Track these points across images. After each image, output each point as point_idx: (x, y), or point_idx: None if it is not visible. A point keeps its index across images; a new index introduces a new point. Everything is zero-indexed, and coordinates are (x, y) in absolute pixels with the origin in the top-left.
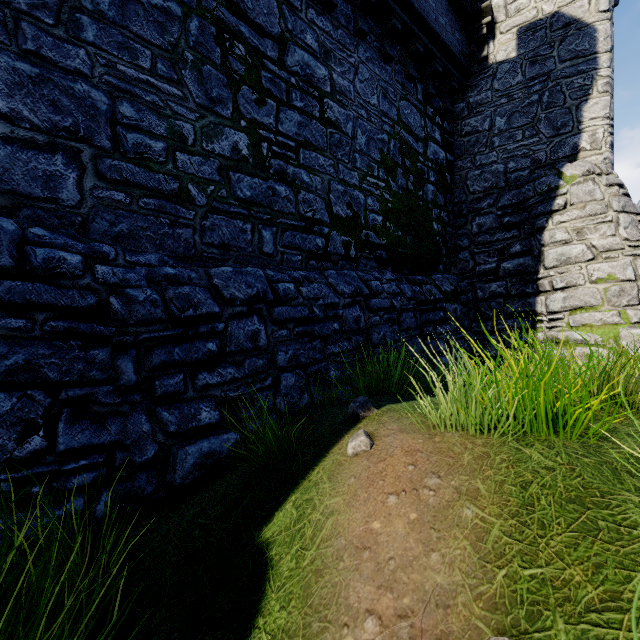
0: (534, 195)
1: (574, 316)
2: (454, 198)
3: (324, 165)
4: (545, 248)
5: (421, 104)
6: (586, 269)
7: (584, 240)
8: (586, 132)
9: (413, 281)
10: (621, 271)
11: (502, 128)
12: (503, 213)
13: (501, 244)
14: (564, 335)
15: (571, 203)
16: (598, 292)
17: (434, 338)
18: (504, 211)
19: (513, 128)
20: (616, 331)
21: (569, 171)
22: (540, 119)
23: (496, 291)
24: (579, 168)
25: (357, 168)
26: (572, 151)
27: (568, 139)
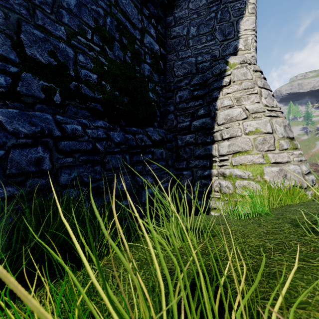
0: (212, 76)
1: (235, 158)
2: (166, 79)
3: (10, 1)
4: (218, 111)
5: (138, 3)
6: (242, 125)
7: (241, 105)
8: (242, 38)
9: (128, 131)
10: (264, 126)
11: (194, 34)
12: (194, 88)
13: (192, 109)
14: (229, 171)
15: (233, 81)
16: (250, 141)
17: (143, 174)
18: (194, 87)
19: (200, 34)
20: (261, 169)
21: (232, 60)
22: (216, 29)
23: (189, 141)
24: (238, 58)
25: (64, 23)
26: (234, 50)
27: (232, 42)
